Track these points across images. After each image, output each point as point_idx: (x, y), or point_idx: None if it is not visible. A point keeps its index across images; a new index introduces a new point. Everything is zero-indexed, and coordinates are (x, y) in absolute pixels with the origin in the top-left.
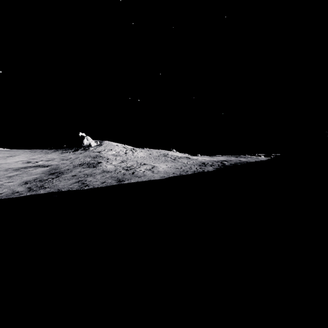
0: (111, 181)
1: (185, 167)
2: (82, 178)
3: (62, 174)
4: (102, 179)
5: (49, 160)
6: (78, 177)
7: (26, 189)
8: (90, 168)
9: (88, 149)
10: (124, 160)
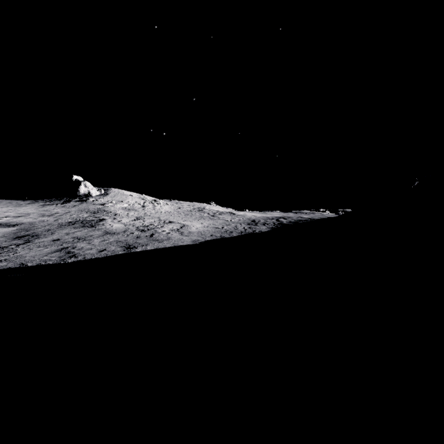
0: (116, 248)
1: (228, 227)
2: (69, 243)
3: (36, 238)
4: (102, 244)
5: (21, 215)
6: (63, 242)
7: None
8: (86, 228)
9: (86, 200)
10: (141, 216)
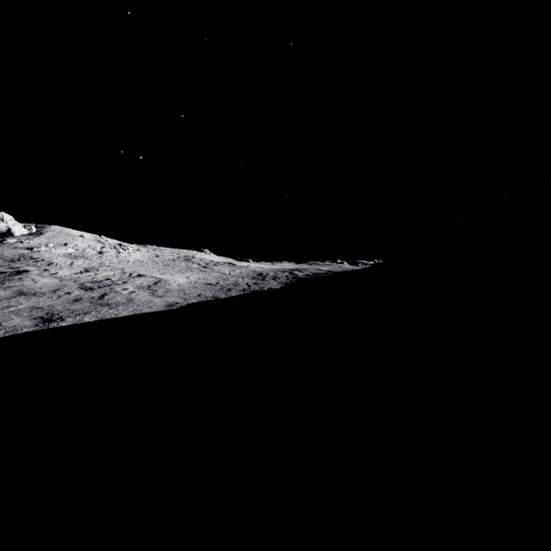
0: (21, 322)
1: (225, 282)
2: None
3: None
4: None
5: None
6: None
7: None
8: None
9: (1, 241)
10: (93, 267)
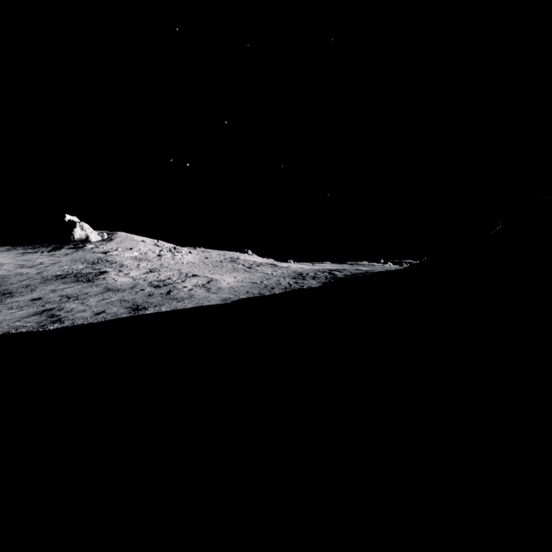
0: (119, 310)
1: (268, 281)
2: (55, 303)
3: (8, 296)
4: (100, 305)
5: None
6: (45, 302)
7: None
8: (80, 283)
9: (83, 247)
10: (155, 268)
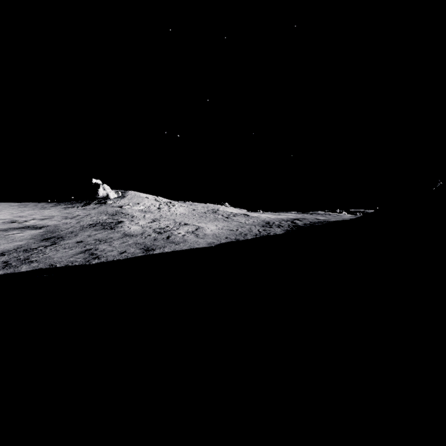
0: (135, 250)
1: (242, 229)
2: (92, 245)
3: (61, 240)
4: (122, 246)
5: (46, 218)
6: (86, 244)
7: (0, 264)
8: (106, 230)
9: (105, 202)
10: (157, 219)
